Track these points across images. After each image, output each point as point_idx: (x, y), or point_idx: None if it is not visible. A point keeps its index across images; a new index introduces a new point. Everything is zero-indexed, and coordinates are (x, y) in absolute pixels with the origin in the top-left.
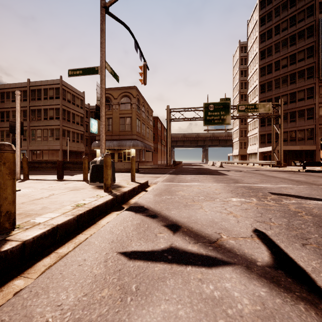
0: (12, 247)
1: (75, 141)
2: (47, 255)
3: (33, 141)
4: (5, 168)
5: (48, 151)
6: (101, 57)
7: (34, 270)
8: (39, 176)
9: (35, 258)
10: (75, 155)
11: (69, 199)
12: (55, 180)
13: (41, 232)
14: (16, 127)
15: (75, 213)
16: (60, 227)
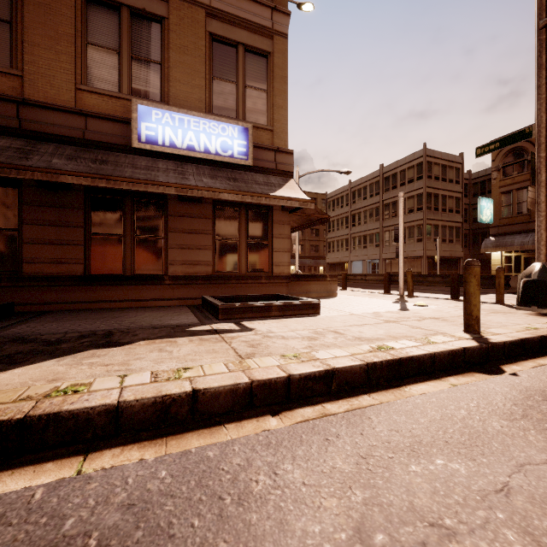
0: (498, 342)
1: (446, 240)
2: (523, 360)
3: (387, 246)
4: (475, 280)
5: (406, 260)
6: (538, 109)
7: (521, 365)
8: (414, 293)
9: (513, 359)
10: (446, 264)
11: (505, 321)
12: (449, 299)
13: (512, 339)
14: (399, 234)
15: (534, 333)
16: (525, 341)
